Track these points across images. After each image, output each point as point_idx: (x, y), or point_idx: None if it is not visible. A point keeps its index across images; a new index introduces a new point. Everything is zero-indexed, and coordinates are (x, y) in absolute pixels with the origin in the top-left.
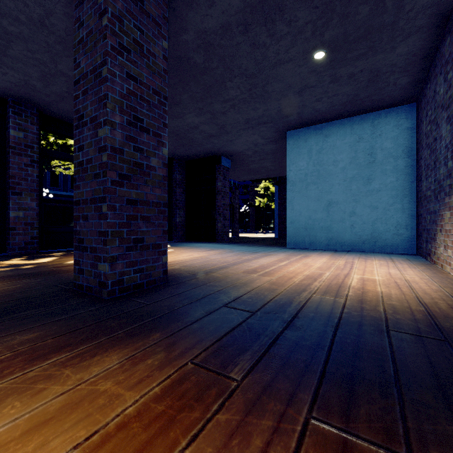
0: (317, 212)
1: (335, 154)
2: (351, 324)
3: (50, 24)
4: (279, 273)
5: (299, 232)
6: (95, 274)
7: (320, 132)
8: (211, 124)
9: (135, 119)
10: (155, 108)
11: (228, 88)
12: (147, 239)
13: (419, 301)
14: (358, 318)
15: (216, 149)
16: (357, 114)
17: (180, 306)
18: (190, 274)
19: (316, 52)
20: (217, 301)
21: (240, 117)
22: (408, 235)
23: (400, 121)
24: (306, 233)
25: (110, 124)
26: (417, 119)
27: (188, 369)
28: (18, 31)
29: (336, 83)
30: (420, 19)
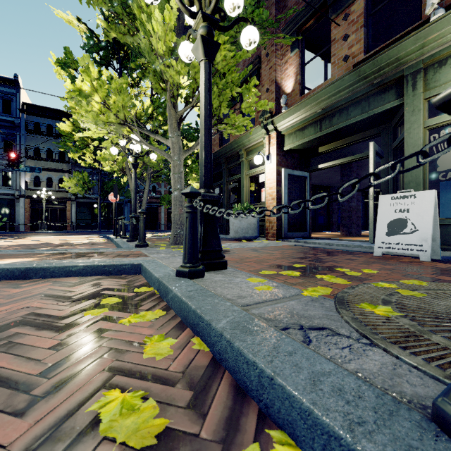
0: None
1: None
2: None
3: None
4: None
5: None
6: None
7: None
8: None
9: None
10: None
11: None
12: None
13: None
14: None
15: None
16: None
17: None
18: None
19: None
20: None
21: None
22: None
23: None
24: None
25: None
26: None
27: None
28: None
29: None
30: None
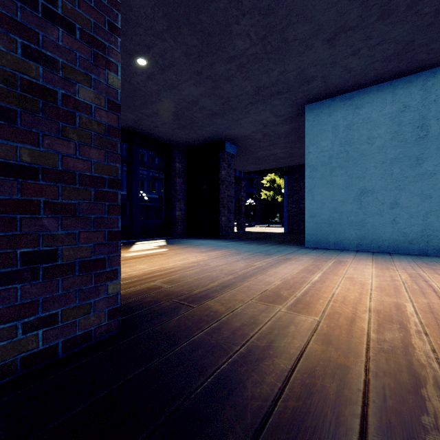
0: (345, 203)
1: (370, 129)
2: None
3: None
4: (322, 303)
5: (321, 228)
6: None
7: (350, 102)
8: (213, 97)
9: None
10: None
11: (235, 37)
12: (67, 252)
13: None
14: None
15: (219, 132)
16: (401, 75)
17: None
18: (171, 304)
19: None
20: None
21: (248, 85)
22: None
23: None
24: (330, 229)
25: None
26: None
27: None
28: None
29: (386, 21)
30: None
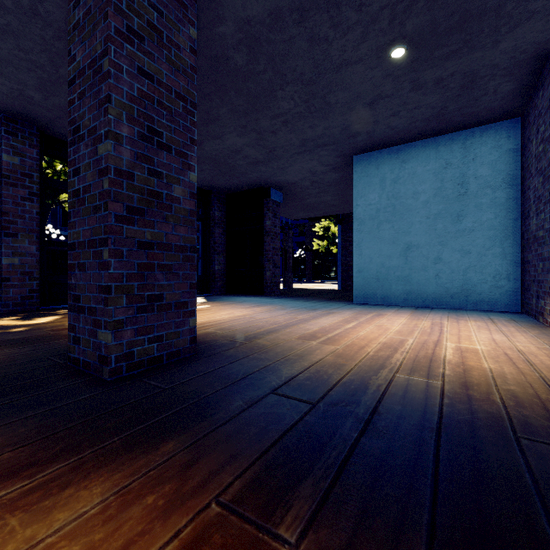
0: (392, 258)
1: (416, 184)
2: (459, 426)
3: (45, 12)
4: (346, 340)
5: (369, 283)
6: (94, 345)
7: (396, 156)
8: (258, 147)
9: (150, 132)
10: (179, 118)
11: (279, 99)
12: (168, 296)
13: (547, 385)
14: (467, 414)
15: (264, 179)
16: (443, 132)
17: (209, 392)
18: (228, 342)
19: (394, 48)
20: (262, 384)
21: (294, 138)
22: (510, 287)
23: (500, 141)
24: (377, 284)
25: (113, 137)
26: (522, 138)
27: (210, 518)
28: (4, 22)
29: (418, 92)
30: (534, 1)
